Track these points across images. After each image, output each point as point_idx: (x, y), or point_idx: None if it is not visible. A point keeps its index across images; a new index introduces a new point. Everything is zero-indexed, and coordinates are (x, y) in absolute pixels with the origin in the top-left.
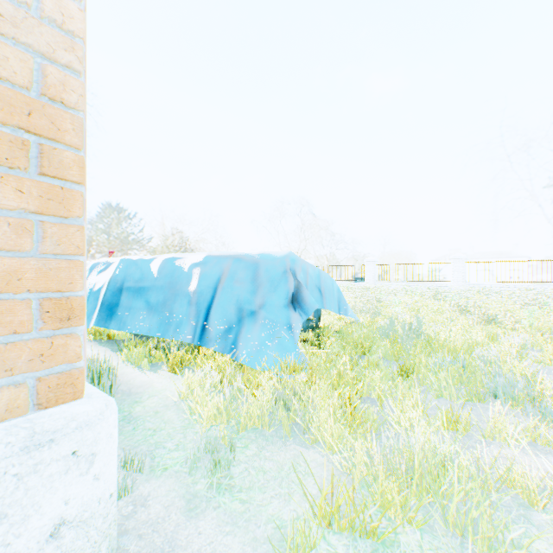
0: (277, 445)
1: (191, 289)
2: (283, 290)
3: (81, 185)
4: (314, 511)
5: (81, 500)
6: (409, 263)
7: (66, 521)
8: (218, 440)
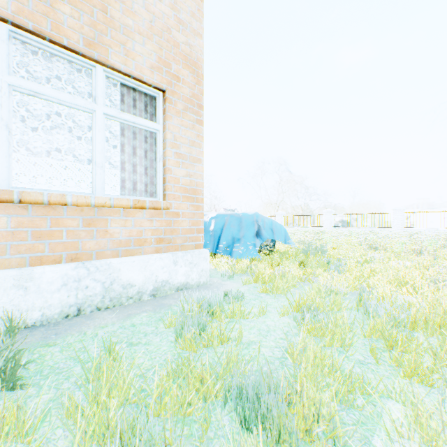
0: (246, 275)
1: (211, 229)
2: (252, 229)
3: (201, 203)
4: (253, 280)
5: (205, 267)
6: (359, 213)
7: (203, 269)
8: (228, 272)
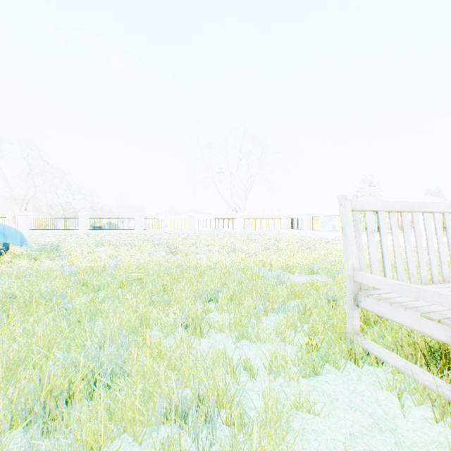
0: None
1: None
2: None
3: None
4: None
5: None
6: (112, 218)
7: None
8: None
